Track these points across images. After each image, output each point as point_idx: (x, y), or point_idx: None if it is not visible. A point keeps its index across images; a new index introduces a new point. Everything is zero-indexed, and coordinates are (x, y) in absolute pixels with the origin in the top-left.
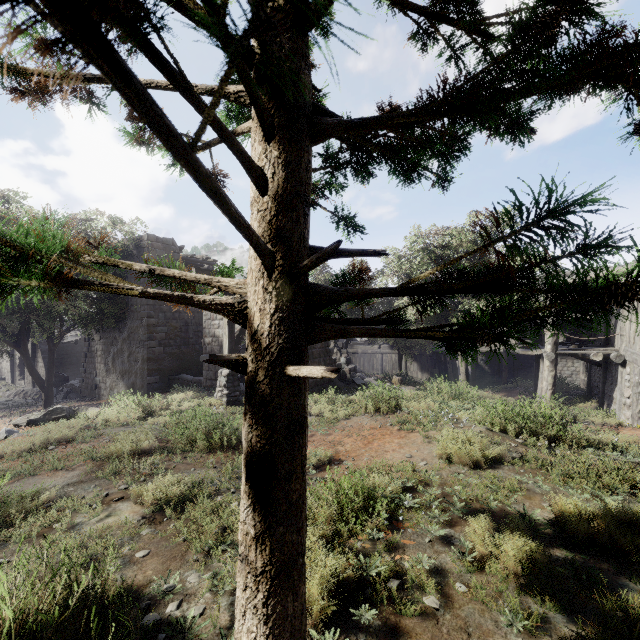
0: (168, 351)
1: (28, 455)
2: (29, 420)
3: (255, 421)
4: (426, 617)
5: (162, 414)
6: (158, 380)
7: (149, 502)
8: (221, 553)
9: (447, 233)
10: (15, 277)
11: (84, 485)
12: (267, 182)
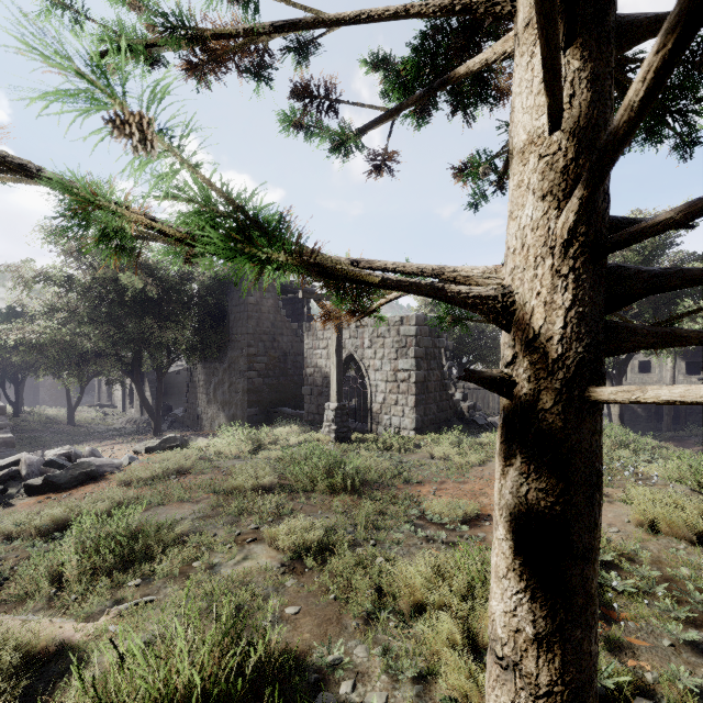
0: (267, 382)
1: (153, 483)
2: (147, 447)
3: (534, 468)
4: None
5: (270, 448)
6: (258, 412)
7: (286, 547)
8: (387, 623)
9: None
10: (262, 247)
11: (212, 520)
12: (562, 109)
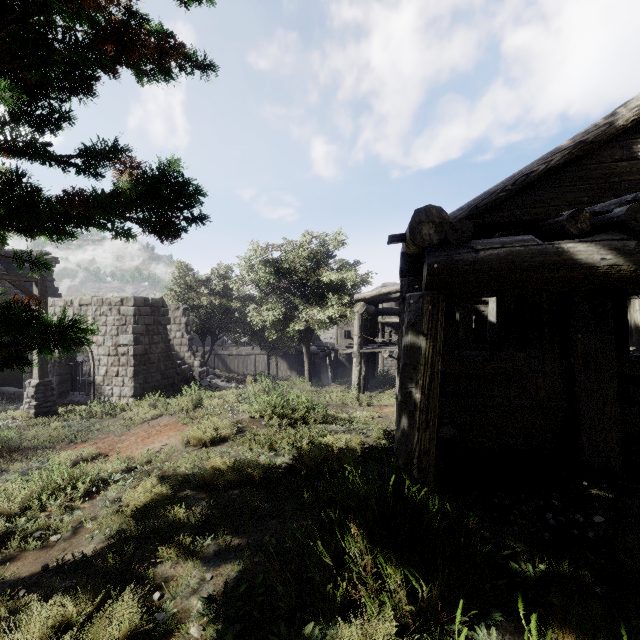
0: None
1: None
2: None
3: None
4: (46, 548)
5: None
6: None
7: None
8: None
9: (282, 249)
10: None
11: None
12: None
